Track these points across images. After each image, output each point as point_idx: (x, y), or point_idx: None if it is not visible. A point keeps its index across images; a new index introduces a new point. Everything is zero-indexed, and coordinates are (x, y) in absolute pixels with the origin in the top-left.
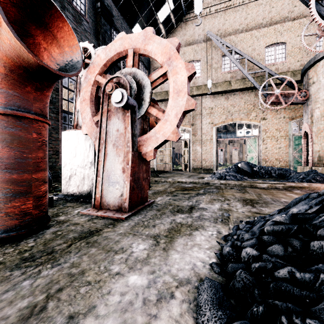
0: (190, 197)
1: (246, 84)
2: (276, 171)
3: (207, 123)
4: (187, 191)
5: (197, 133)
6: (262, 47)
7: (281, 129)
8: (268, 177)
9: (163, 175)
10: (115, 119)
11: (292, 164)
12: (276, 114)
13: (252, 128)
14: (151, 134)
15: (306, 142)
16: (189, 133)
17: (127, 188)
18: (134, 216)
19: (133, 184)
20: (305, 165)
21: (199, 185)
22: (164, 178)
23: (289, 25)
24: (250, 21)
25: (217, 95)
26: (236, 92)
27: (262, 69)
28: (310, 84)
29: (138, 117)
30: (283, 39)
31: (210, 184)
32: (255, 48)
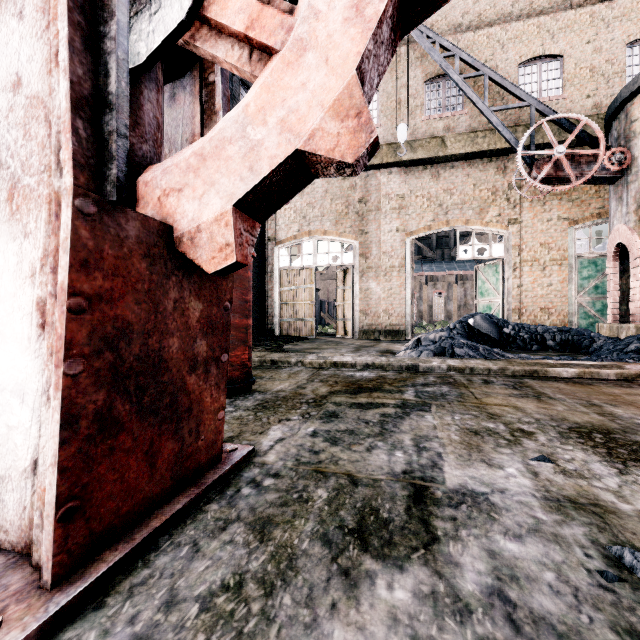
0: (385, 421)
1: (478, 145)
2: (557, 336)
3: (392, 229)
4: (366, 393)
5: (371, 252)
6: (512, 65)
7: (553, 244)
8: (538, 350)
9: (295, 347)
10: (4, 19)
11: (575, 321)
12: (542, 211)
13: (490, 241)
14: (222, 132)
15: (618, 269)
16: (352, 252)
17: (49, 428)
18: (83, 630)
19: (110, 399)
20: (616, 322)
21: (391, 371)
22: (296, 354)
23: (570, 17)
24: (487, 6)
25: (416, 169)
26: (455, 163)
27: (522, 101)
28: (635, 133)
29: (157, 44)
30: (556, 47)
31: (421, 369)
32: (497, 67)
